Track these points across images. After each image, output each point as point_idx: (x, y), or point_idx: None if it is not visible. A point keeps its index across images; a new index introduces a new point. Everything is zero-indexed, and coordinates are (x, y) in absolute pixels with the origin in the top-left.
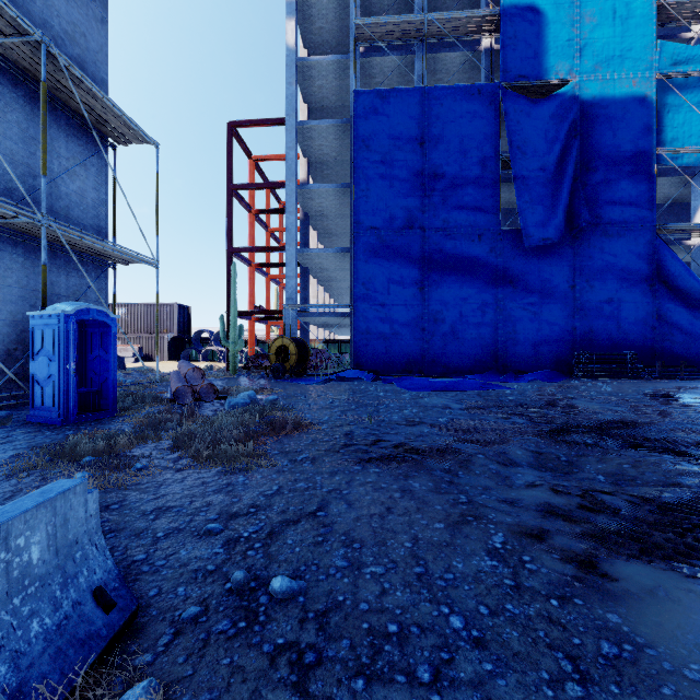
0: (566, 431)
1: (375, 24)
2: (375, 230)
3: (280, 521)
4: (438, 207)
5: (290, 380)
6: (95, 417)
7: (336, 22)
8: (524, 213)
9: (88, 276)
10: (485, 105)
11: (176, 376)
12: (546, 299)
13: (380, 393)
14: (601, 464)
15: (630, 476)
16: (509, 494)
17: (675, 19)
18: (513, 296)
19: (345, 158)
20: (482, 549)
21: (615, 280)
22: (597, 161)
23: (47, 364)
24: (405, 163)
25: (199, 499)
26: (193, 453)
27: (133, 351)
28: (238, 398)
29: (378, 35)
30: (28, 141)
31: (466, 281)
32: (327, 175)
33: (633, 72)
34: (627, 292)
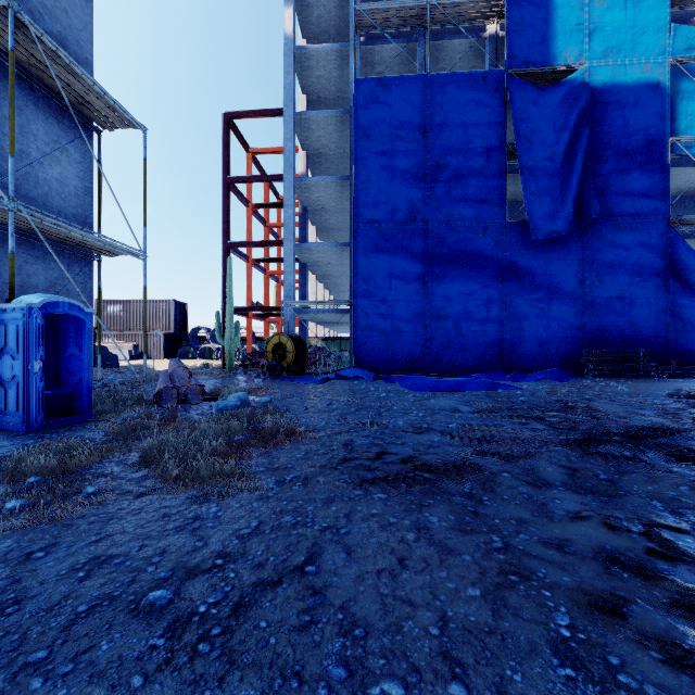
0: (596, 440)
1: (376, 10)
2: (376, 223)
3: (254, 582)
4: (441, 199)
5: (287, 378)
6: (66, 422)
7: (335, 10)
8: (531, 205)
9: (70, 268)
10: (490, 93)
11: (164, 376)
12: (554, 294)
13: (381, 393)
14: (650, 484)
15: (693, 502)
16: (551, 532)
17: (688, 2)
18: (519, 292)
19: (344, 150)
20: (544, 641)
21: (626, 275)
22: (608, 150)
23: (10, 364)
24: (407, 154)
25: (153, 542)
26: (161, 471)
27: (129, 349)
28: (228, 400)
29: (379, 22)
30: (1, 121)
31: (470, 276)
32: (326, 169)
33: (646, 57)
34: (639, 287)
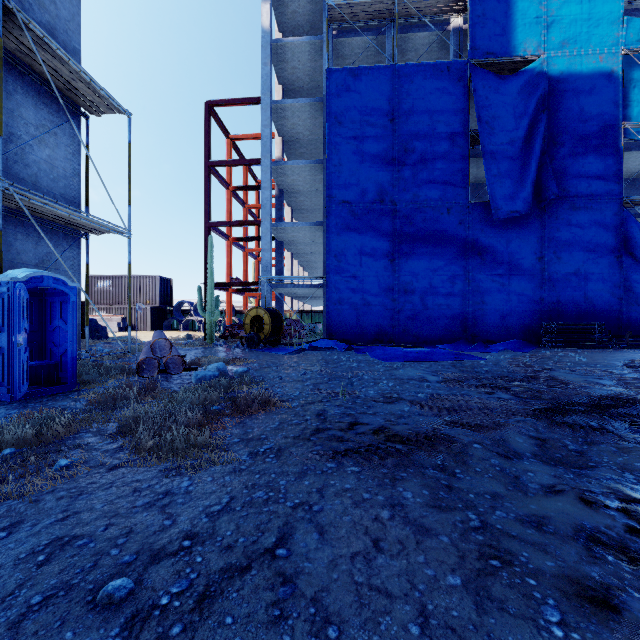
0: (561, 410)
1: (347, 5)
2: (347, 204)
3: (221, 568)
4: (408, 181)
5: (264, 349)
6: (51, 392)
7: (309, 6)
8: (493, 187)
9: (58, 245)
10: (454, 82)
11: (147, 347)
12: (514, 270)
13: (353, 363)
14: (620, 455)
15: None
16: (527, 507)
17: None
18: (482, 268)
19: (318, 136)
20: None
21: (582, 252)
22: (564, 135)
23: None
24: (376, 139)
25: (120, 520)
26: (136, 442)
27: (118, 321)
28: (207, 370)
29: (350, 16)
30: None
31: (436, 253)
32: (301, 154)
33: (600, 48)
34: (594, 263)
